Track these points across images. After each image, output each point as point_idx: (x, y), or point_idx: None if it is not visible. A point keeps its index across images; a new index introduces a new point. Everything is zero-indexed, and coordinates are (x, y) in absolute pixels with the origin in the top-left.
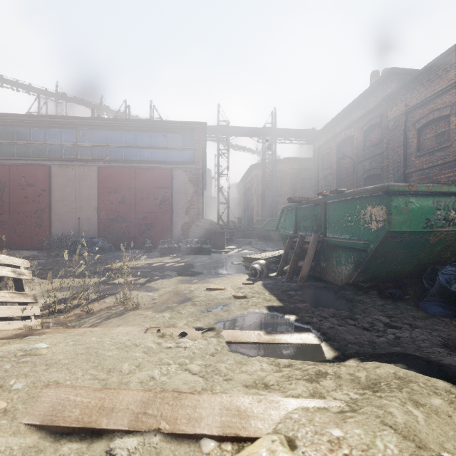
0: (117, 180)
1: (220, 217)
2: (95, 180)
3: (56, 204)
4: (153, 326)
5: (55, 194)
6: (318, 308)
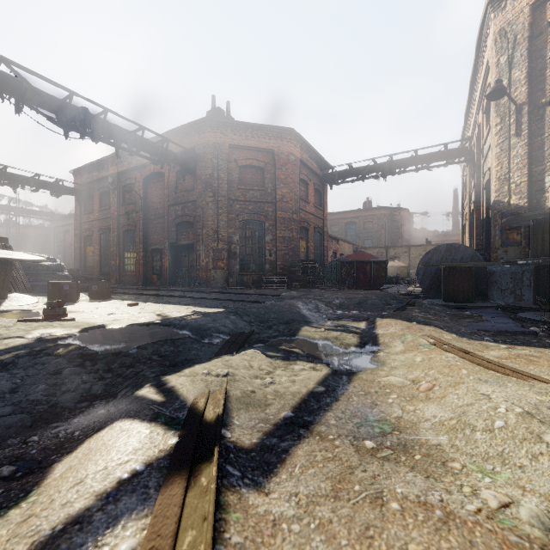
0: None
1: None
2: None
3: None
4: None
5: None
6: None
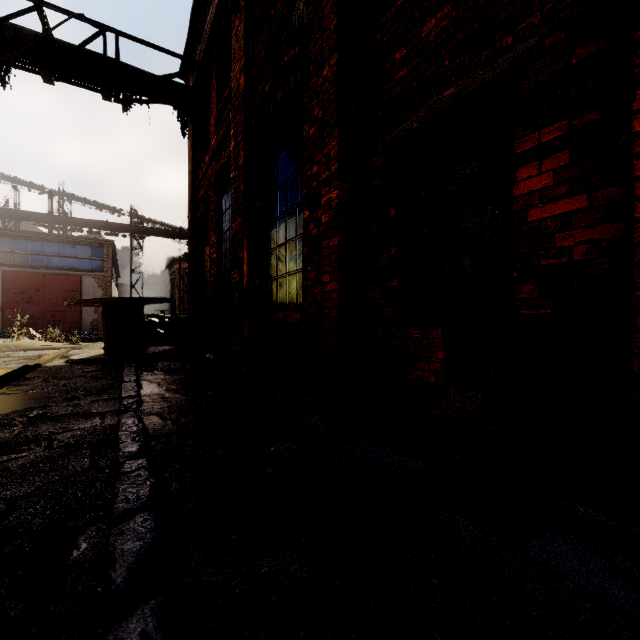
0: (24, 283)
1: None
2: None
3: None
4: None
5: None
6: None
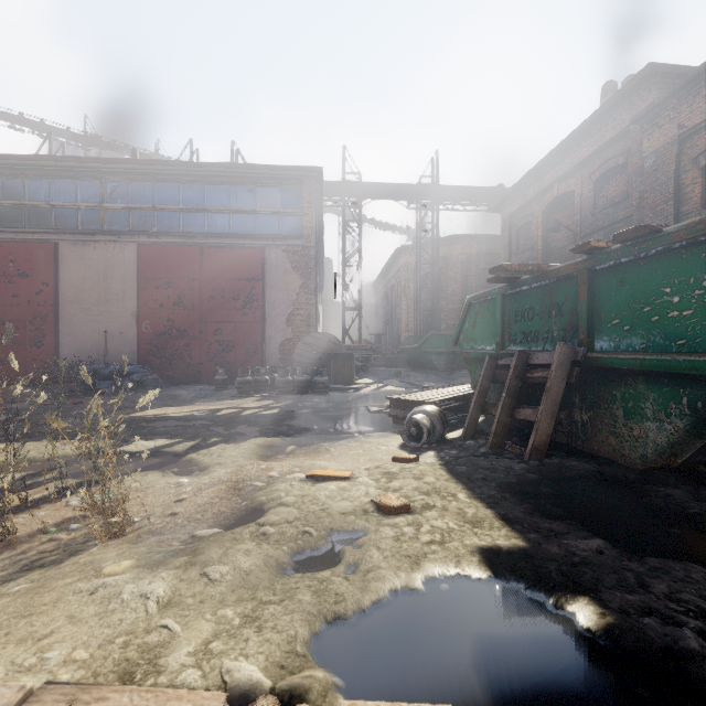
0: (170, 267)
1: (346, 333)
2: (134, 267)
3: (67, 307)
4: (76, 662)
5: (66, 291)
6: (644, 560)
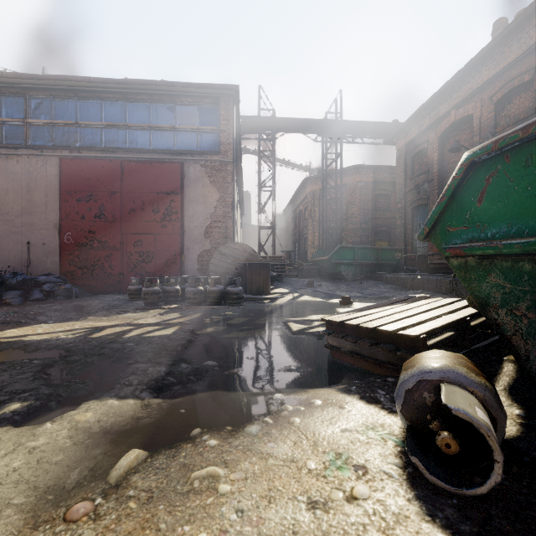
0: (91, 180)
1: (262, 248)
2: (56, 180)
3: None
4: None
5: None
6: None
